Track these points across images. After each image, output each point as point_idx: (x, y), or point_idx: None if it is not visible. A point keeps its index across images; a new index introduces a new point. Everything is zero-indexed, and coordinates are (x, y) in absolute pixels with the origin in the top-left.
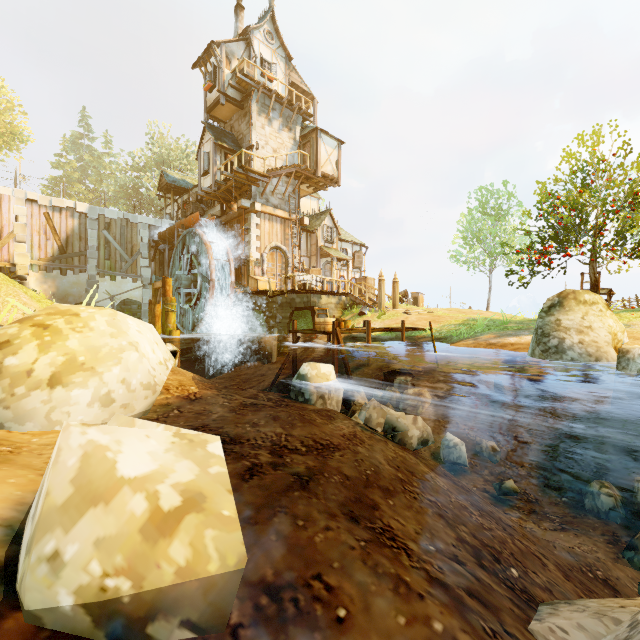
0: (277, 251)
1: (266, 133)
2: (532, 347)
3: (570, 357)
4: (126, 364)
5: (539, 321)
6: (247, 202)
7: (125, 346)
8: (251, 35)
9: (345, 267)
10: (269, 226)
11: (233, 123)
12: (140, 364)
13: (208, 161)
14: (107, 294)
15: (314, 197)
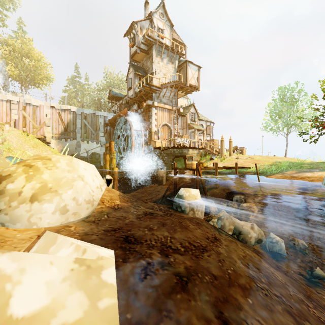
0: (166, 126)
1: (160, 66)
2: None
3: None
4: (76, 188)
5: None
6: (150, 102)
7: (76, 178)
8: (152, 16)
9: (202, 134)
10: (161, 114)
11: (143, 62)
12: (84, 188)
13: (131, 82)
14: (85, 150)
15: (185, 98)
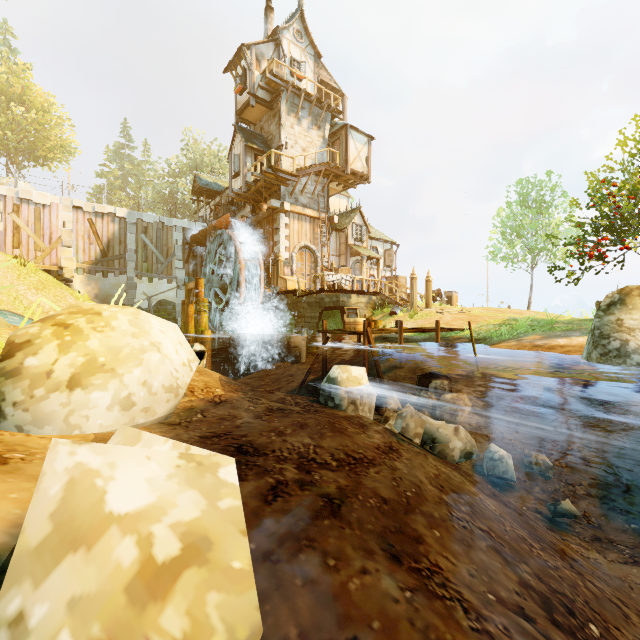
0: (306, 250)
1: (295, 132)
2: (588, 350)
3: (635, 362)
4: (147, 365)
5: (596, 321)
6: (276, 202)
7: (147, 346)
8: (280, 35)
9: (375, 266)
10: (298, 226)
11: (263, 124)
12: (162, 365)
13: (239, 163)
14: (144, 295)
15: (343, 195)
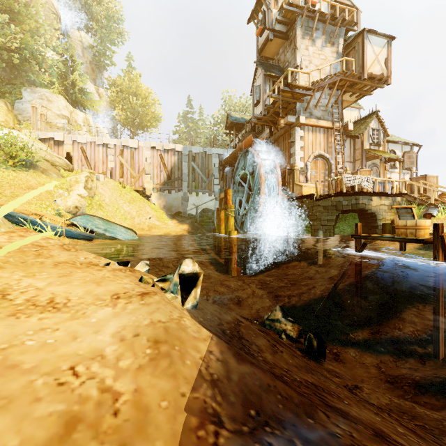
0: (320, 159)
1: (309, 53)
2: None
3: None
4: None
5: None
6: (292, 118)
7: None
8: None
9: (392, 169)
10: (312, 137)
11: (279, 56)
12: None
13: (259, 92)
14: (193, 205)
15: (354, 108)
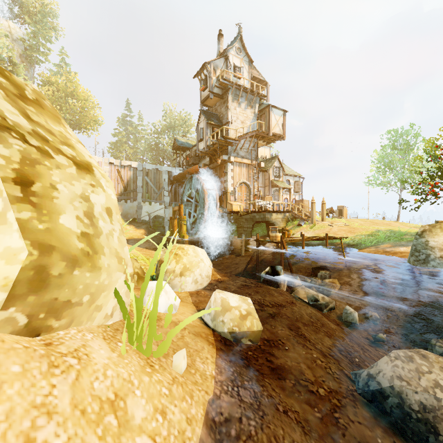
0: (244, 185)
1: (237, 112)
2: (409, 257)
3: (432, 265)
4: (200, 268)
5: (414, 241)
6: (226, 156)
7: (200, 261)
8: (228, 53)
9: (288, 192)
10: (239, 170)
11: (217, 107)
12: (205, 268)
13: (202, 133)
14: (147, 212)
15: (267, 146)
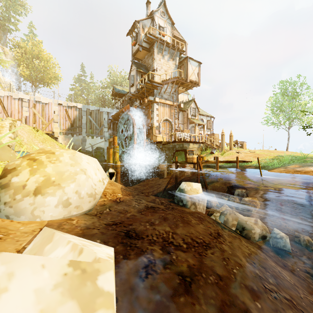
0: (167, 121)
1: (161, 62)
2: None
3: None
4: (78, 182)
5: None
6: (152, 98)
7: (78, 171)
8: (154, 15)
9: (202, 128)
10: (163, 109)
11: (145, 60)
12: (86, 182)
13: (133, 79)
14: (90, 144)
15: (185, 93)
